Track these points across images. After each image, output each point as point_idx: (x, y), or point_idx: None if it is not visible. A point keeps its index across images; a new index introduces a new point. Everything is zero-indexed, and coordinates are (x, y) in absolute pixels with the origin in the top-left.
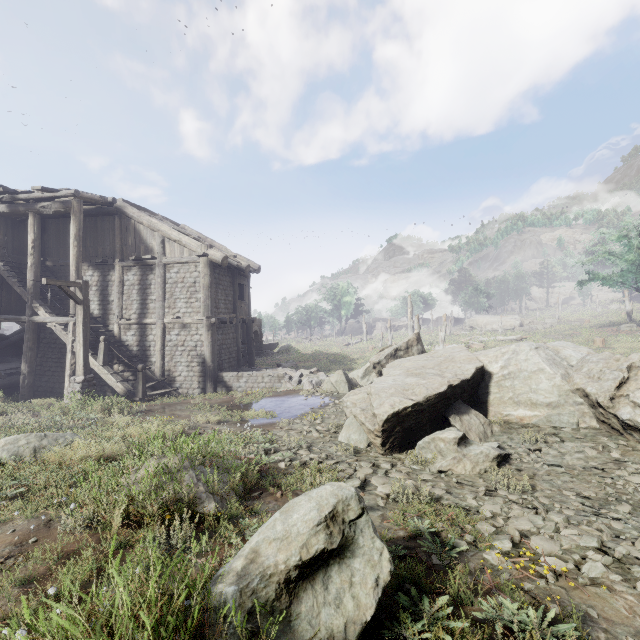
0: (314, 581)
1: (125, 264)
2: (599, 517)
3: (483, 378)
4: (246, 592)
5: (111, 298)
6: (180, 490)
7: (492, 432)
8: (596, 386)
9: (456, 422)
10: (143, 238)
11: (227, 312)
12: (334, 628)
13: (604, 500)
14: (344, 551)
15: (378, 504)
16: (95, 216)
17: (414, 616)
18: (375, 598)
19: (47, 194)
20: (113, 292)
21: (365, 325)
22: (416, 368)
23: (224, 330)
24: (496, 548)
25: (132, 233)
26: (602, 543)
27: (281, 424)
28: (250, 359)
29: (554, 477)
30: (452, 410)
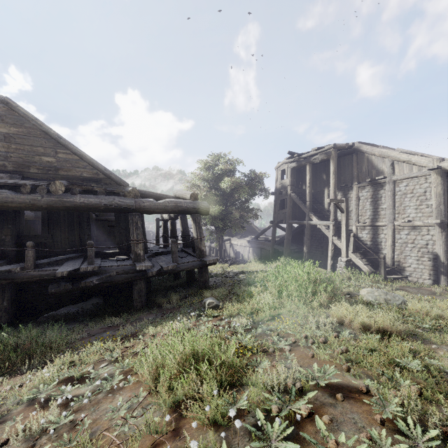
0: None
1: (360, 185)
2: None
3: None
4: None
5: (350, 209)
6: None
7: None
8: None
9: None
10: (374, 165)
11: None
12: None
13: None
14: None
15: None
16: (338, 157)
17: None
18: None
19: (317, 151)
20: (351, 205)
21: None
22: None
23: None
24: None
25: (365, 163)
26: None
27: None
28: None
29: None
30: None
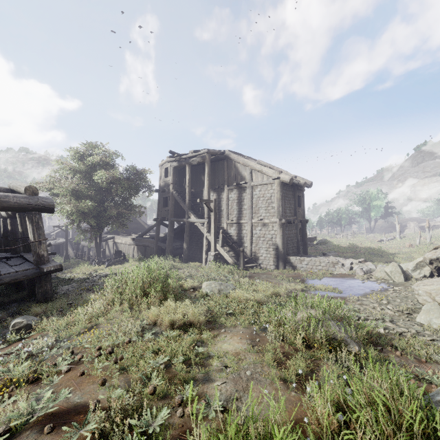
0: None
1: (230, 188)
2: None
3: None
4: None
5: (222, 208)
6: (336, 332)
7: None
8: None
9: None
10: (239, 171)
11: (290, 215)
12: None
13: None
14: None
15: None
16: (214, 162)
17: None
18: None
19: (194, 154)
20: (223, 204)
21: (398, 225)
22: None
23: (289, 228)
24: None
25: (233, 169)
26: None
27: (351, 299)
28: (304, 248)
29: None
30: None
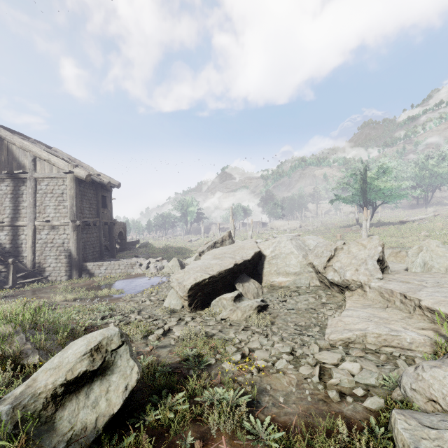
0: (79, 393)
1: None
2: (301, 335)
3: (261, 259)
4: (18, 408)
5: None
6: (5, 348)
7: (262, 292)
8: (318, 261)
9: (240, 287)
10: (15, 156)
11: (91, 217)
12: (88, 422)
13: (308, 326)
14: (106, 371)
15: (171, 343)
16: None
17: (158, 407)
18: (123, 398)
19: None
20: None
21: (203, 227)
22: (220, 254)
23: (88, 230)
24: (233, 360)
25: (5, 151)
26: (293, 349)
27: (125, 298)
28: (112, 252)
29: (288, 316)
30: (238, 280)
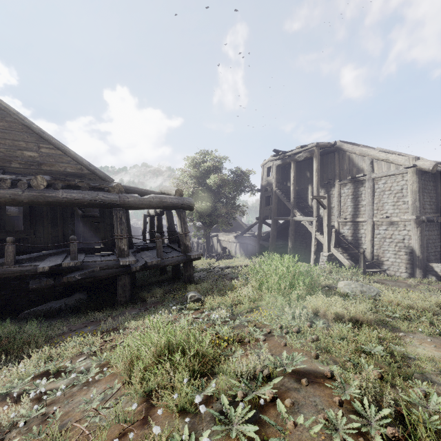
0: None
1: (342, 182)
2: None
3: None
4: None
5: (332, 205)
6: None
7: None
8: None
9: None
10: (355, 163)
11: (431, 212)
12: None
13: None
14: None
15: None
16: (321, 156)
17: None
18: None
19: (301, 149)
20: (333, 201)
21: None
22: None
23: (429, 227)
24: None
25: (347, 161)
26: None
27: None
28: None
29: None
30: None
